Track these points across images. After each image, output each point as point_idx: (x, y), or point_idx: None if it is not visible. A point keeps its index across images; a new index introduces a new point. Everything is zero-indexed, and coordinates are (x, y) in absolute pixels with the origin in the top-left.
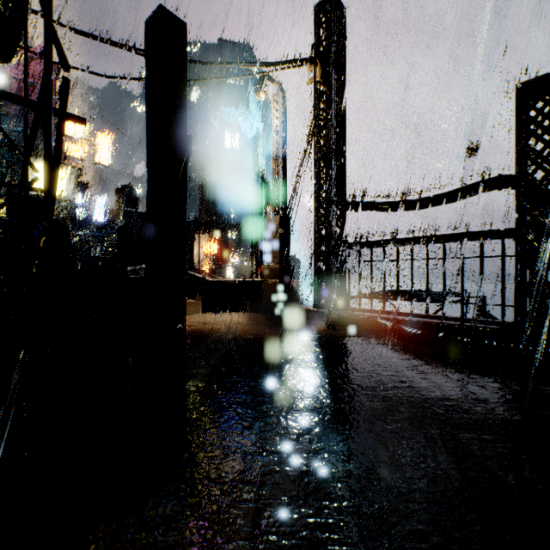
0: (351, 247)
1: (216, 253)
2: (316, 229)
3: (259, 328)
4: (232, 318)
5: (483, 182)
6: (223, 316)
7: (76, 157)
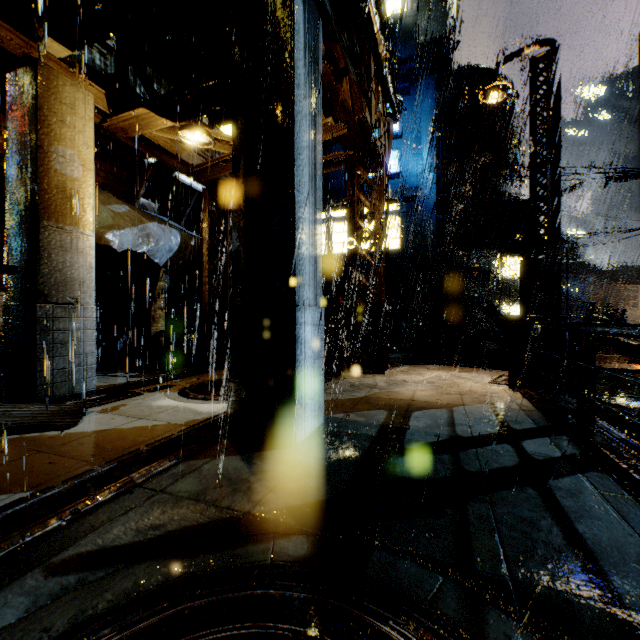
0: None
1: None
2: None
3: None
4: None
5: None
6: None
7: None
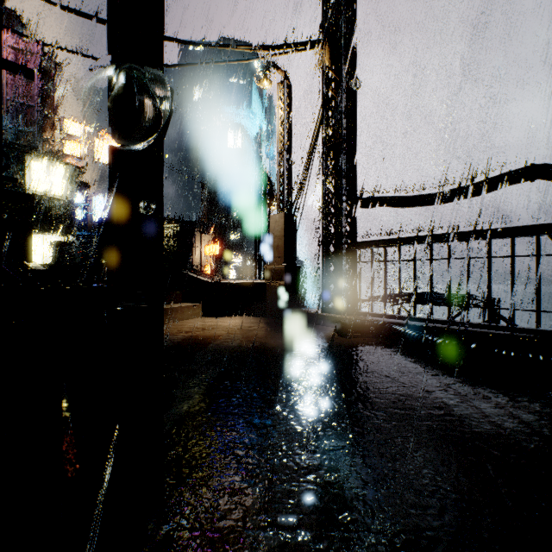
0: (362, 245)
1: (219, 253)
2: (324, 227)
3: (263, 335)
4: (233, 323)
5: (513, 173)
6: (224, 321)
7: (75, 156)
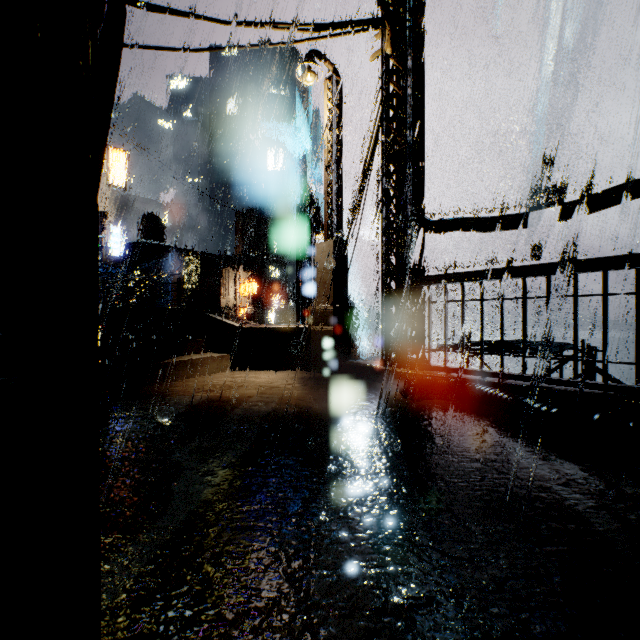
0: (433, 281)
1: (256, 293)
2: (384, 258)
3: (305, 396)
4: (269, 378)
5: (636, 183)
6: (258, 376)
7: None
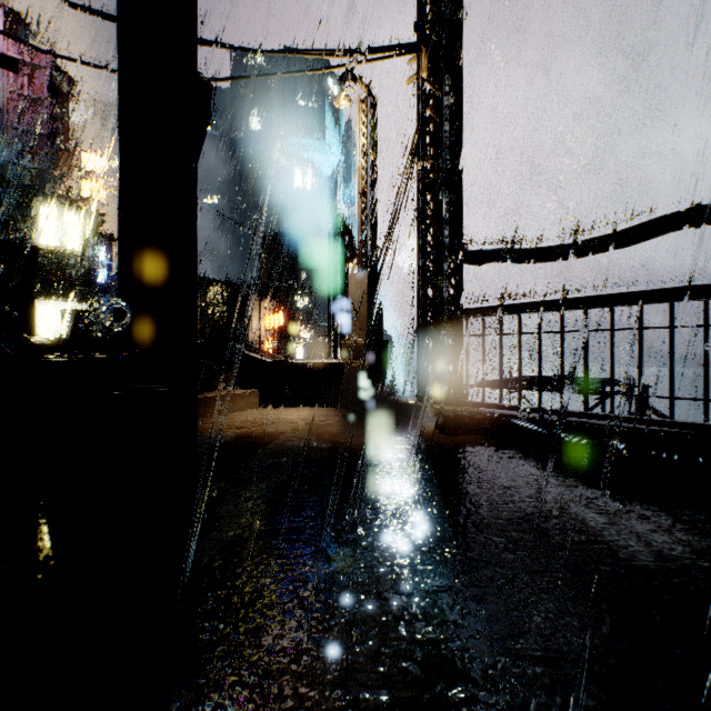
0: (470, 314)
1: (283, 326)
2: (420, 290)
3: (340, 432)
4: (300, 416)
5: (672, 216)
6: (289, 413)
7: (97, 199)
